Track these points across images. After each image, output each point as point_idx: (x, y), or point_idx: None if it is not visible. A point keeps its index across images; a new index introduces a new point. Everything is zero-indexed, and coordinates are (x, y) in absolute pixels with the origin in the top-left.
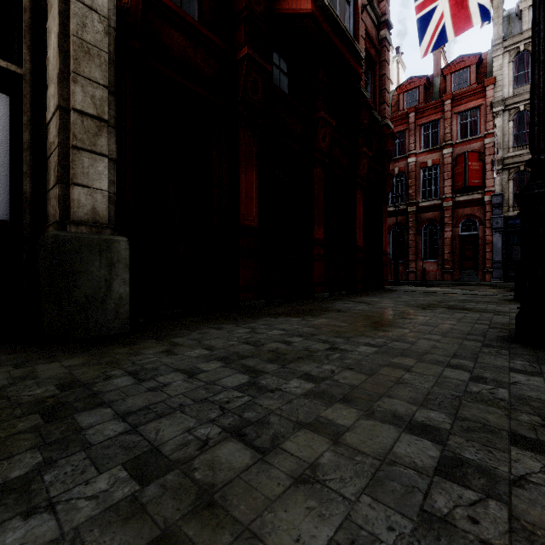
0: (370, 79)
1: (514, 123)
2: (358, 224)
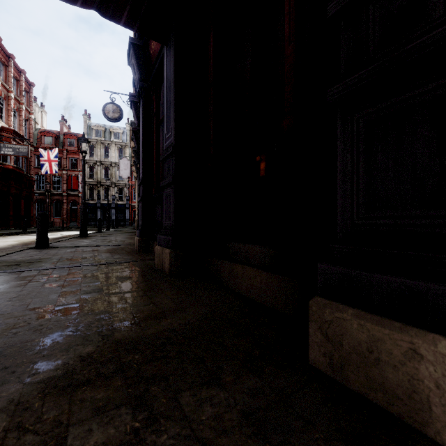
0: (26, 161)
1: (90, 169)
2: (23, 209)
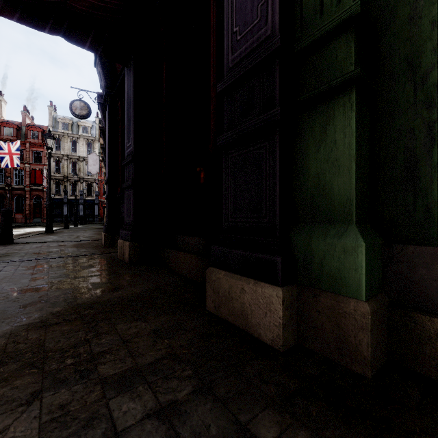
0: None
1: (56, 163)
2: None
